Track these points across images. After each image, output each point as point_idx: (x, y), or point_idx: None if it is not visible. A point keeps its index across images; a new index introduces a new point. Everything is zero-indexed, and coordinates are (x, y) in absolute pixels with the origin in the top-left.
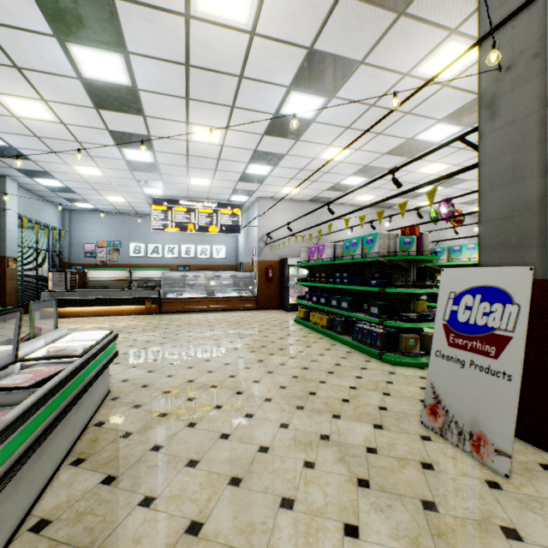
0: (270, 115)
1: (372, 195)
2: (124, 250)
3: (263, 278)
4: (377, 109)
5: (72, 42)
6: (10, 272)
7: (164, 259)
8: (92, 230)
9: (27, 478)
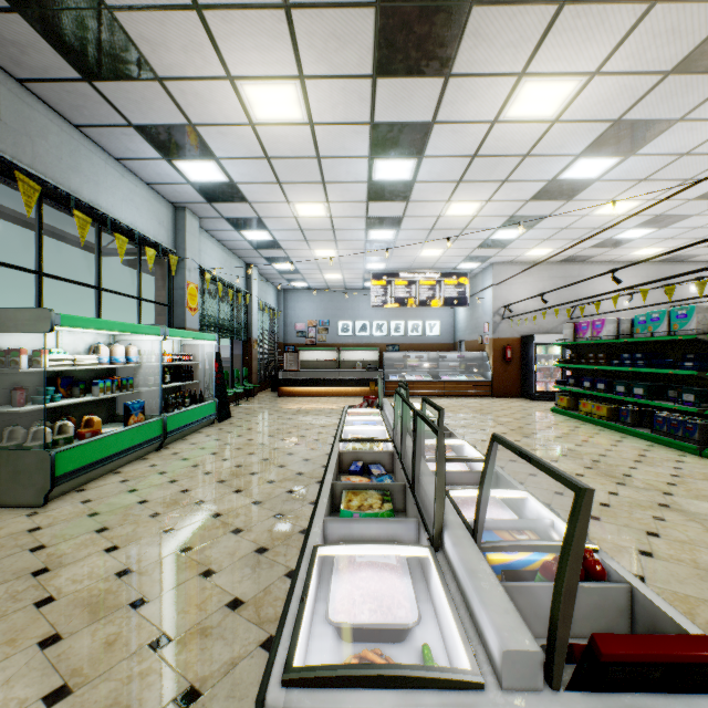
0: (544, 182)
1: (660, 248)
2: (332, 329)
3: (498, 359)
4: (690, 156)
5: (379, 158)
6: (254, 353)
7: (372, 337)
8: (302, 309)
9: None
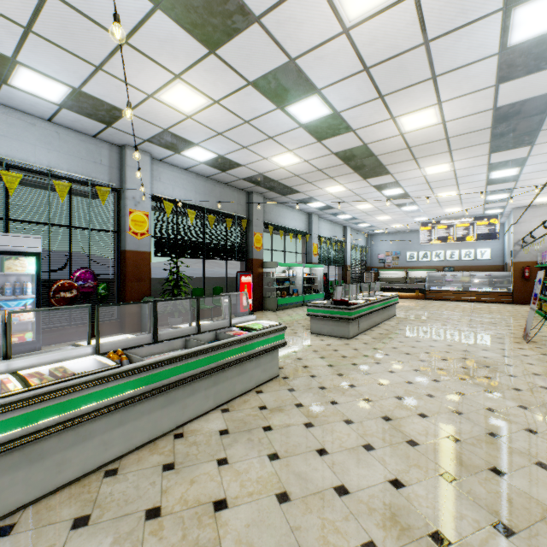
0: (483, 180)
1: None
2: (402, 257)
3: (518, 277)
4: None
5: (383, 191)
6: (348, 273)
7: (431, 262)
8: (382, 246)
9: (381, 315)
